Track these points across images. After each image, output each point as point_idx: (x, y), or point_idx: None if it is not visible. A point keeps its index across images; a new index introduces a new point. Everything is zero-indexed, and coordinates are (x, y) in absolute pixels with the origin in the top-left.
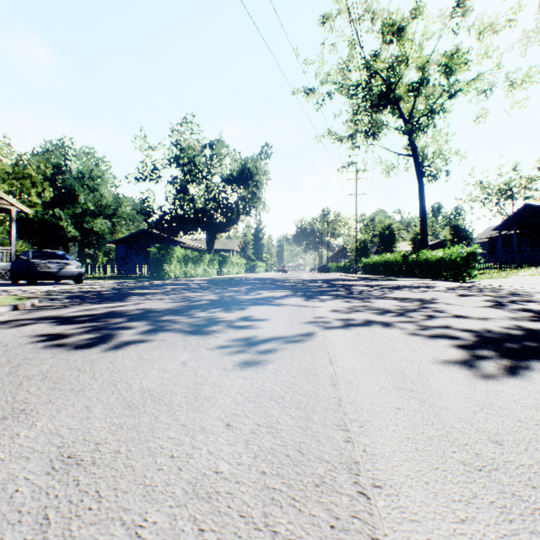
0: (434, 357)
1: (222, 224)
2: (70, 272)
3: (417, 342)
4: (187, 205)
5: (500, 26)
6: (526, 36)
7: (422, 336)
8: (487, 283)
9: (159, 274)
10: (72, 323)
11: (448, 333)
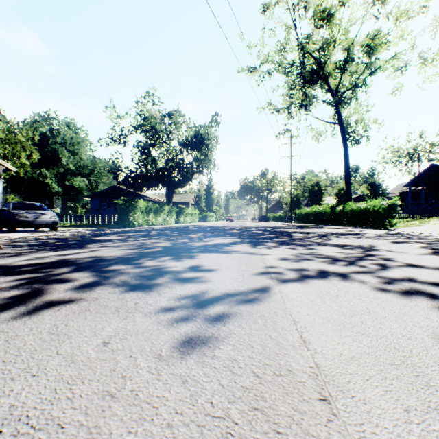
0: (435, 330)
1: (179, 181)
2: (45, 221)
3: (394, 303)
4: (150, 165)
5: (415, 12)
6: (436, 21)
7: (393, 292)
8: (407, 231)
9: (124, 223)
10: (11, 274)
11: (419, 288)
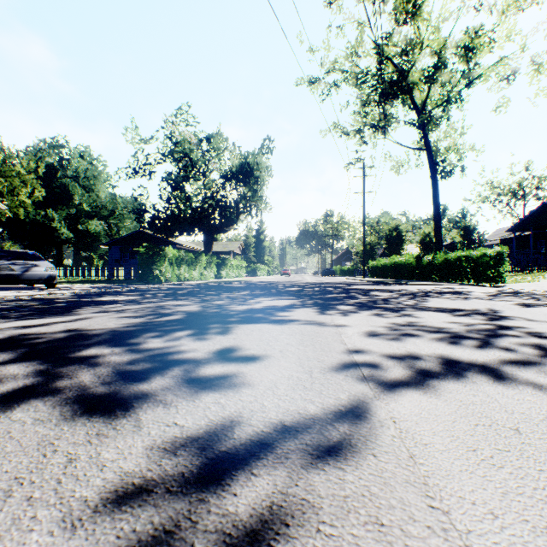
0: None
1: (220, 224)
2: (38, 275)
3: None
4: (183, 203)
5: (527, 3)
6: None
7: None
8: (521, 288)
9: (147, 277)
10: None
11: None
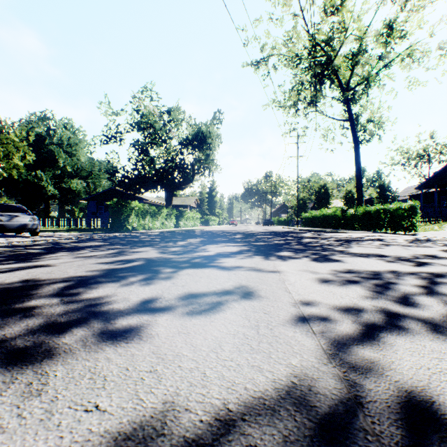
0: None
1: (179, 182)
2: (23, 225)
3: None
4: (148, 165)
5: None
6: None
7: None
8: (432, 236)
9: (116, 227)
10: None
11: None
